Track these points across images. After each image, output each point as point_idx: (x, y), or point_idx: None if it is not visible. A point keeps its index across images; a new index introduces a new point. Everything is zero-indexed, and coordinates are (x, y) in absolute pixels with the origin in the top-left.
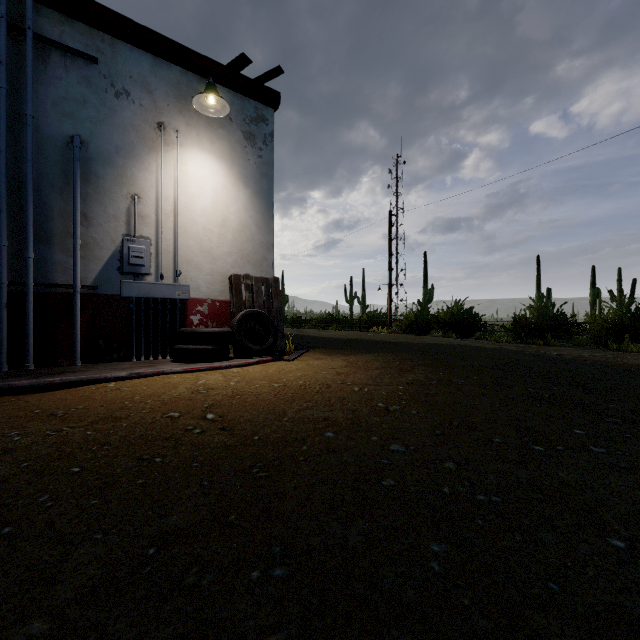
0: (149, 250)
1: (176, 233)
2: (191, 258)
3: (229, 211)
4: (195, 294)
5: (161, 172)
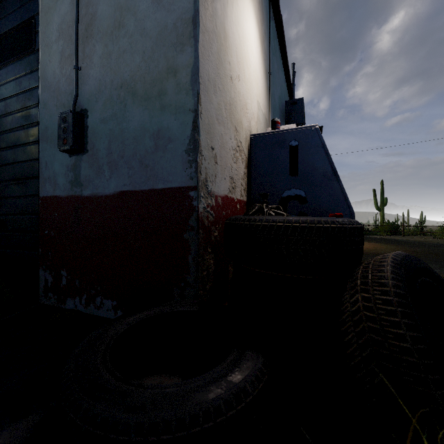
0: None
1: None
2: None
3: None
4: None
5: None
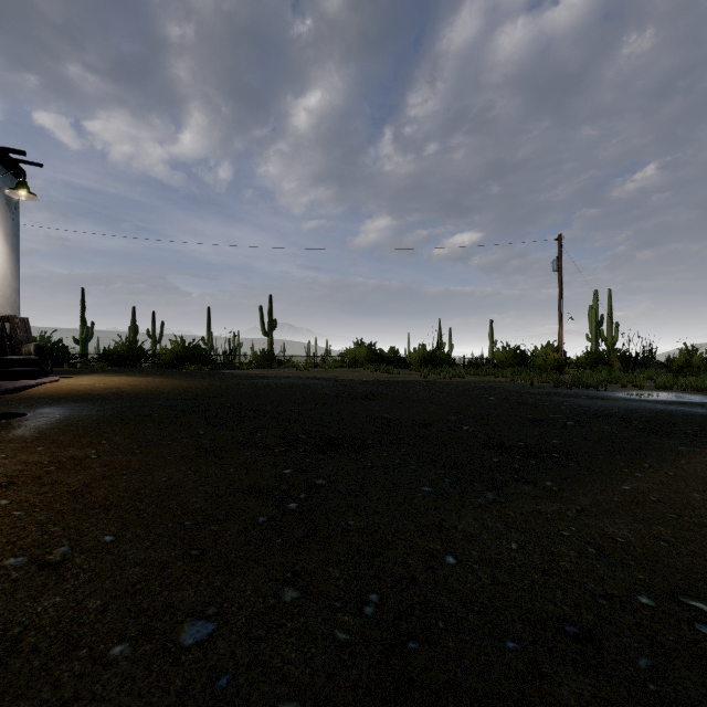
0: None
1: None
2: None
3: None
4: None
5: None
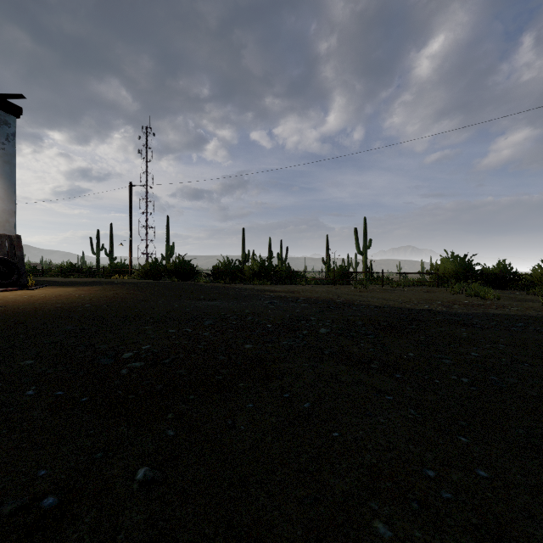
0: None
1: None
2: None
3: None
4: None
5: None
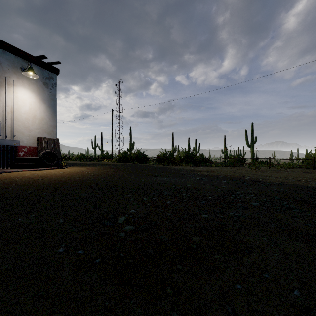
0: (1, 126)
1: (12, 120)
2: (19, 130)
3: (37, 112)
4: (21, 144)
5: (6, 96)
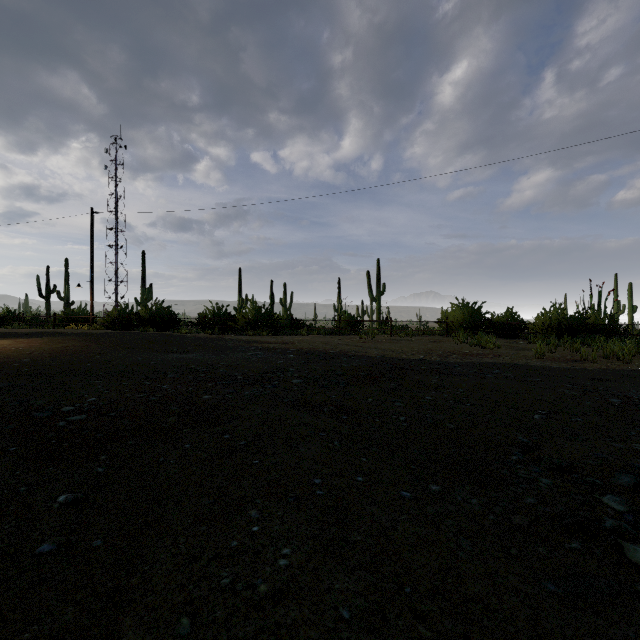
0: None
1: None
2: None
3: None
4: None
5: None
